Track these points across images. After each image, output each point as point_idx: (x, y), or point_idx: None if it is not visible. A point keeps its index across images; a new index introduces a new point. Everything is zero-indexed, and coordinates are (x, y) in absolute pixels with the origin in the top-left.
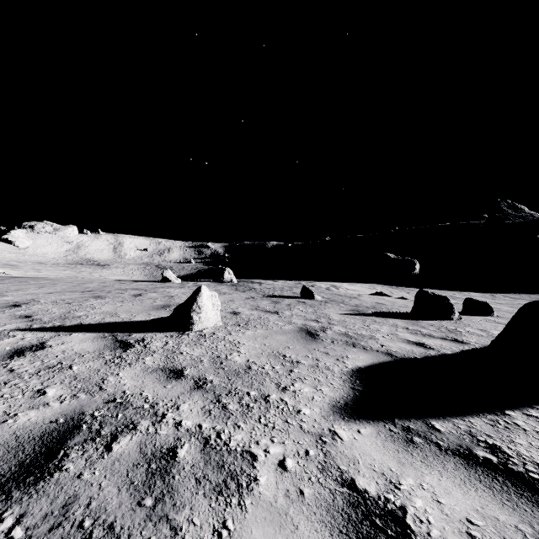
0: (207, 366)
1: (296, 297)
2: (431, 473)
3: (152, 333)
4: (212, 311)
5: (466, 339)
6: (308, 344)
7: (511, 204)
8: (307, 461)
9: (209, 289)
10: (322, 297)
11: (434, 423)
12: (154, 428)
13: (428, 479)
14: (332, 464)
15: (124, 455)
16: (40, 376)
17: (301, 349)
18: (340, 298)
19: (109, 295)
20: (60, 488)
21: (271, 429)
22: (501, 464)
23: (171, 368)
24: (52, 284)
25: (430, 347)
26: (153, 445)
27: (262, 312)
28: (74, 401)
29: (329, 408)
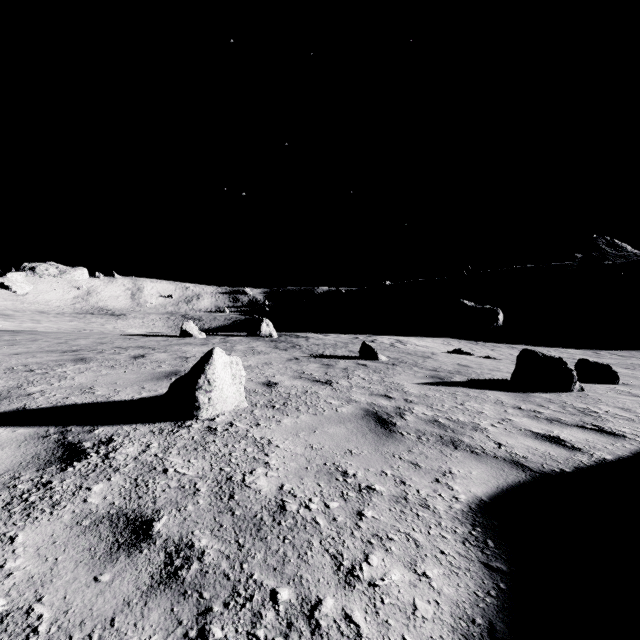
0: (203, 507)
1: (353, 358)
2: None
3: (130, 424)
4: (232, 386)
5: (616, 428)
6: (382, 445)
7: (610, 241)
8: None
9: (240, 346)
10: (388, 357)
11: None
12: None
13: None
14: None
15: None
16: None
17: (371, 457)
18: (411, 358)
19: (98, 356)
20: None
21: None
22: None
23: (131, 514)
24: (31, 340)
25: (573, 446)
26: None
27: (308, 383)
28: None
29: None
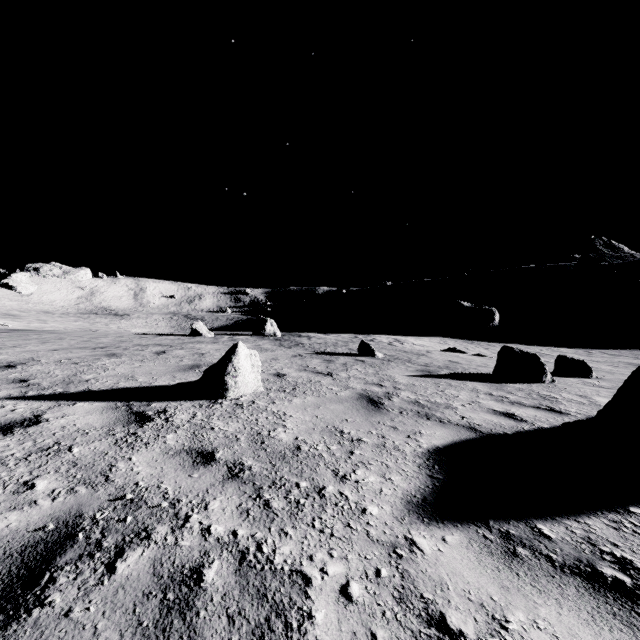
0: (245, 447)
1: (352, 355)
2: (547, 603)
3: (176, 401)
4: (251, 373)
5: (565, 408)
6: (371, 416)
7: (608, 242)
8: (379, 587)
9: (247, 344)
10: (385, 354)
11: (540, 526)
12: (174, 536)
13: (543, 613)
14: (412, 590)
15: (131, 579)
16: (30, 461)
17: (362, 423)
18: (406, 355)
19: (125, 352)
20: (39, 633)
21: (329, 536)
22: (638, 588)
23: (199, 449)
24: (58, 338)
25: (522, 419)
26: (172, 564)
27: (312, 374)
28: (70, 497)
29: (403, 504)
